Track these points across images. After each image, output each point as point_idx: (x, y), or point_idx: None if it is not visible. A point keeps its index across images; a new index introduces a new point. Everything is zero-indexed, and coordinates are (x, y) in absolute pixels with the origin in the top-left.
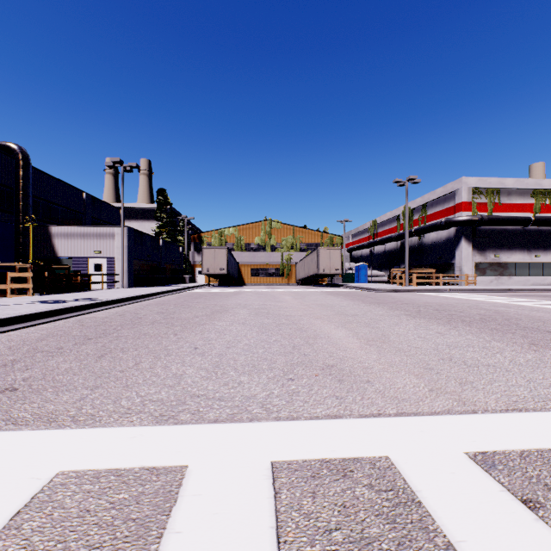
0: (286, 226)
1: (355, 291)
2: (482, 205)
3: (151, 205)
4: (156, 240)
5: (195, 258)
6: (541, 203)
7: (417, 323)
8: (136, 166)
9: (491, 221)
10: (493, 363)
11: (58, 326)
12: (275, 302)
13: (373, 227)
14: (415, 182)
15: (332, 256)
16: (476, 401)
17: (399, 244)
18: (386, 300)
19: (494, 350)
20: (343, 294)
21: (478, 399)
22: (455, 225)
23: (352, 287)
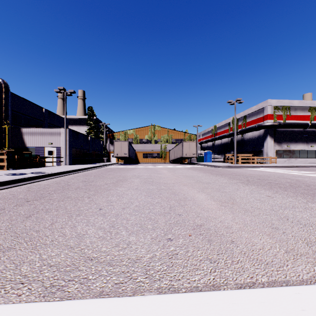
0: (163, 129)
1: (205, 167)
2: (279, 116)
3: (85, 116)
4: (86, 137)
5: (110, 148)
6: (314, 115)
7: (251, 188)
8: (73, 92)
9: (285, 125)
10: None
11: (12, 191)
12: (157, 174)
13: (214, 129)
14: (240, 102)
15: (191, 146)
16: None
17: (229, 139)
18: (225, 173)
19: (315, 211)
20: (198, 168)
21: None
22: (263, 128)
23: (203, 165)
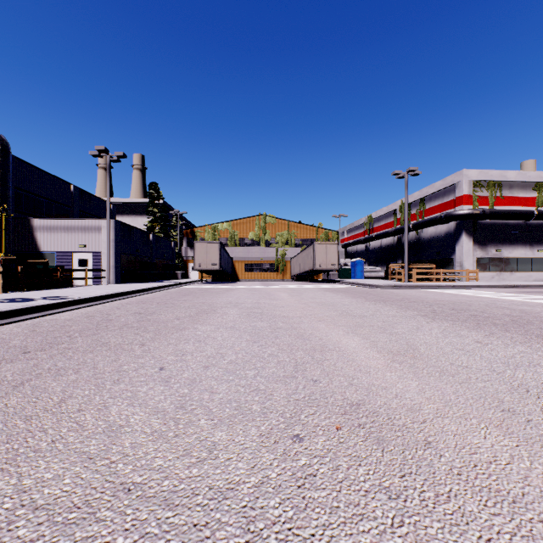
0: (280, 221)
1: (354, 287)
2: (483, 198)
3: (144, 200)
4: (146, 234)
5: (187, 254)
6: None
7: (442, 327)
8: (123, 155)
9: (493, 215)
10: None
11: (2, 332)
12: (270, 300)
13: (368, 222)
14: (415, 174)
15: (329, 251)
16: None
17: (395, 240)
18: (391, 298)
19: None
20: (341, 290)
21: None
22: (455, 219)
23: (349, 283)
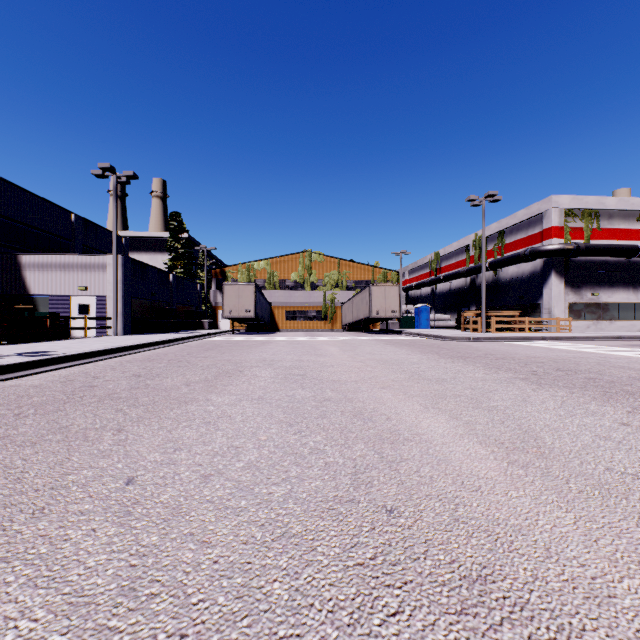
0: (329, 259)
1: (420, 339)
2: (577, 230)
3: (165, 234)
4: (164, 274)
5: (217, 298)
6: None
7: (558, 397)
8: (133, 175)
9: (589, 251)
10: None
11: None
12: (316, 356)
13: (435, 261)
14: (494, 201)
15: (388, 294)
16: None
17: (468, 281)
18: (471, 353)
19: None
20: (405, 343)
21: None
22: (543, 256)
23: (414, 335)
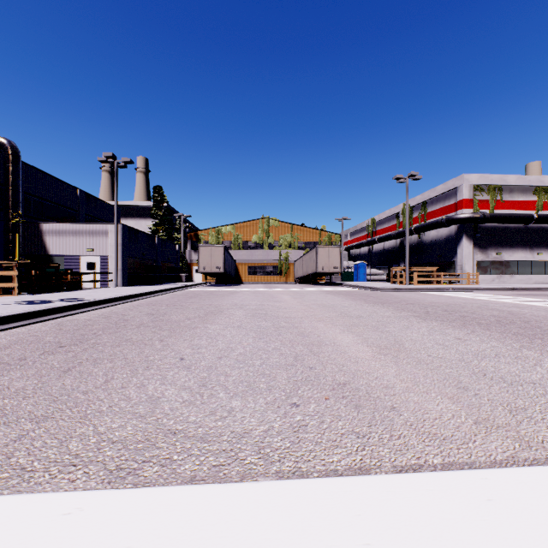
0: (284, 224)
1: (356, 290)
2: (484, 202)
3: (148, 203)
4: (151, 238)
5: (191, 257)
6: (543, 200)
7: (430, 326)
8: (130, 161)
9: (493, 219)
10: (538, 380)
11: (33, 330)
12: (274, 302)
13: (371, 225)
14: (416, 179)
15: (331, 254)
16: (543, 441)
17: (398, 243)
18: (390, 300)
19: (531, 362)
20: (343, 293)
21: (544, 437)
22: (456, 223)
23: (352, 286)
